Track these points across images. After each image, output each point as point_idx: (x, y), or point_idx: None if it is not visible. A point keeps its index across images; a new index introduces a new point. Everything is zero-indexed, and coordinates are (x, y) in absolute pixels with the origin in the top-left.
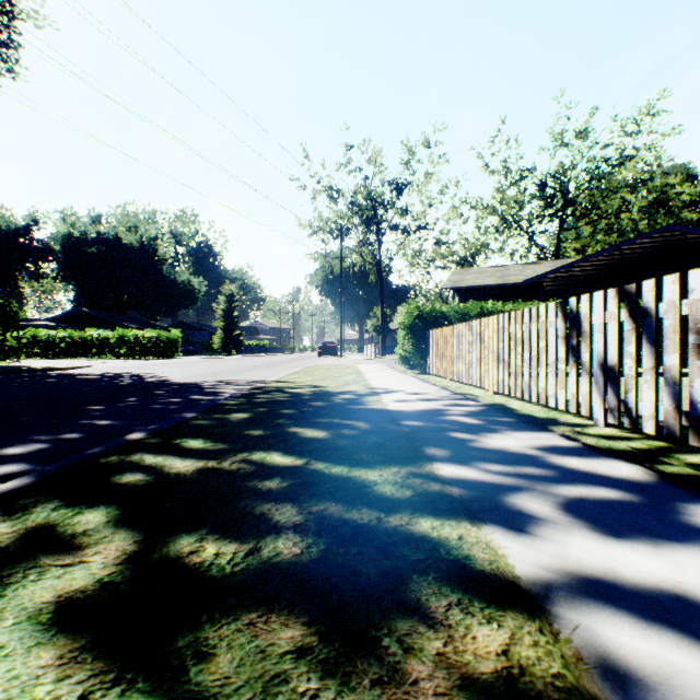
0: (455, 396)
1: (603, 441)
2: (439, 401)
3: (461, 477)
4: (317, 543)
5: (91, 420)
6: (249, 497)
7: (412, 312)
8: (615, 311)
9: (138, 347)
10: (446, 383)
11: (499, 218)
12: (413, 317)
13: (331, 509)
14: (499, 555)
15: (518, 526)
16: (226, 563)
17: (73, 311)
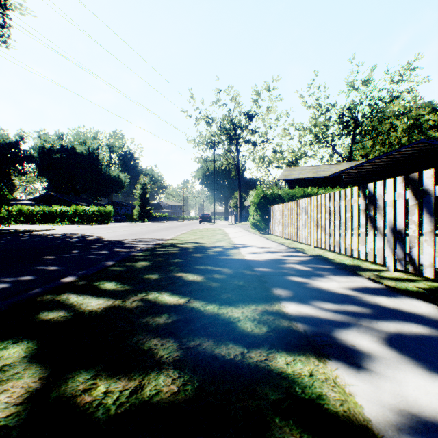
0: (289, 249)
1: (399, 283)
2: (279, 253)
3: (302, 314)
4: (192, 380)
5: (44, 266)
6: (141, 332)
7: (259, 194)
8: (402, 192)
9: (85, 217)
10: (282, 240)
11: (313, 135)
12: (260, 198)
13: (205, 344)
14: (346, 393)
15: (356, 362)
16: (112, 404)
17: (45, 194)
